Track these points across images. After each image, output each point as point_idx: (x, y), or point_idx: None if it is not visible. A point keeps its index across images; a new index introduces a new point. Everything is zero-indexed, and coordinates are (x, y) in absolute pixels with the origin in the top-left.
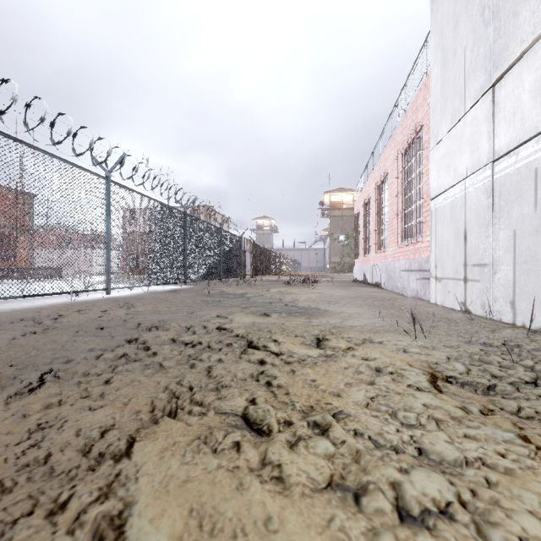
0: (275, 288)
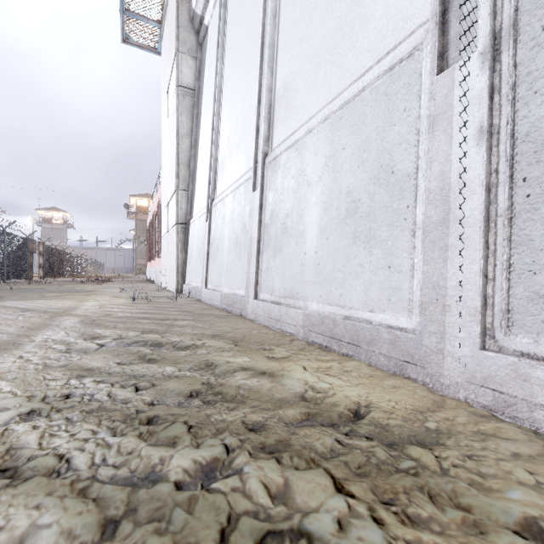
0: (70, 285)
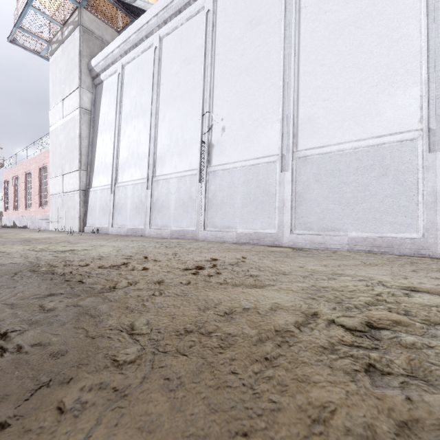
0: None
